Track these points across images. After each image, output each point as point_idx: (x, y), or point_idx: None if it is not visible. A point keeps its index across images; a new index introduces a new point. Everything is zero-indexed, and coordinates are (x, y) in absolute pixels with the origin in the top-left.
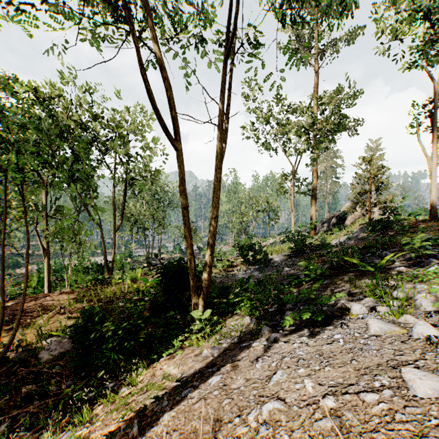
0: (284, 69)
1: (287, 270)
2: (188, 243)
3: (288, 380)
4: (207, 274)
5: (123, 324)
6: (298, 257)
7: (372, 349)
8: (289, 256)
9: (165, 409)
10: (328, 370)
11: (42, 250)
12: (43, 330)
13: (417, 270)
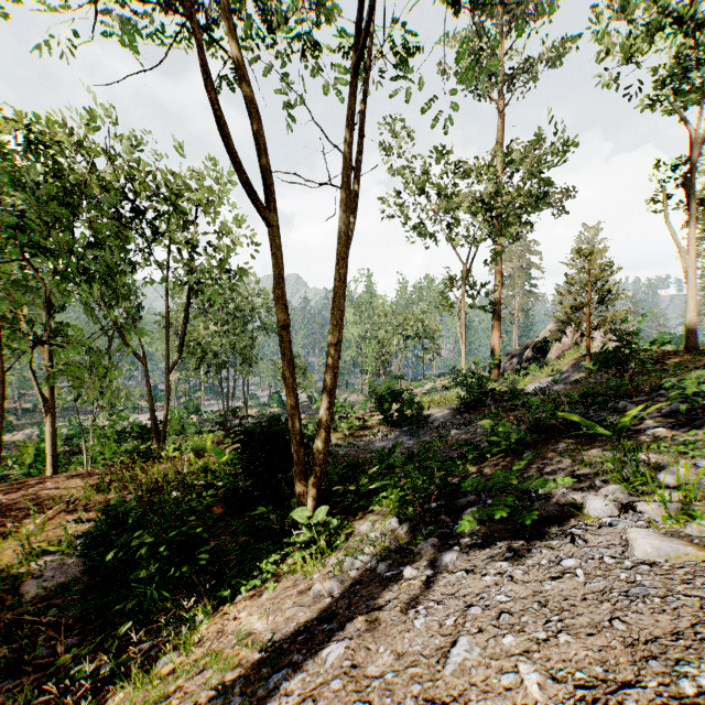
0: (454, 91)
1: (456, 434)
2: (290, 389)
3: (483, 662)
4: (322, 441)
5: (167, 536)
6: (472, 412)
7: (651, 595)
8: (458, 411)
9: None
10: (565, 642)
11: (43, 401)
12: (35, 541)
13: (693, 434)
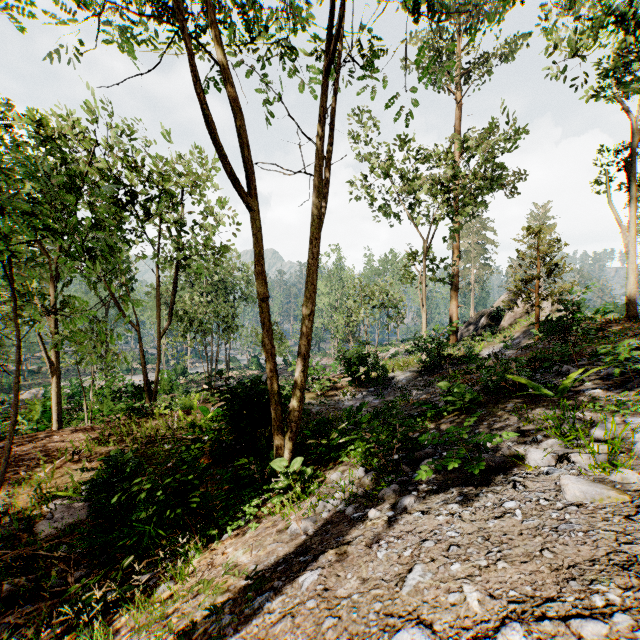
0: (414, 89)
1: (417, 394)
2: (269, 354)
3: (434, 584)
4: (297, 400)
5: (164, 482)
6: (432, 375)
7: (576, 530)
8: (420, 374)
9: (226, 632)
10: (503, 568)
11: (49, 364)
12: (45, 487)
13: (624, 395)
